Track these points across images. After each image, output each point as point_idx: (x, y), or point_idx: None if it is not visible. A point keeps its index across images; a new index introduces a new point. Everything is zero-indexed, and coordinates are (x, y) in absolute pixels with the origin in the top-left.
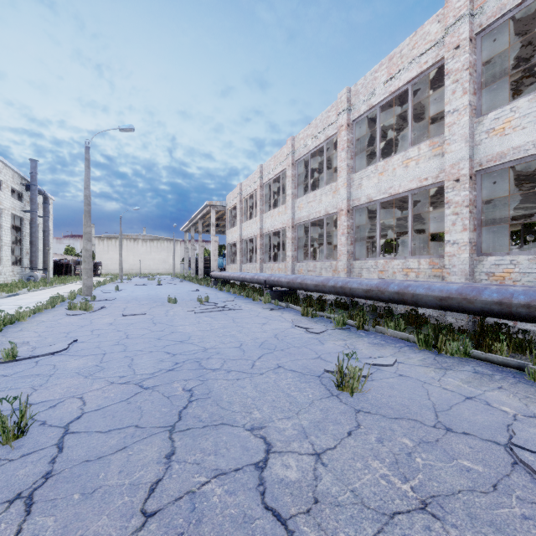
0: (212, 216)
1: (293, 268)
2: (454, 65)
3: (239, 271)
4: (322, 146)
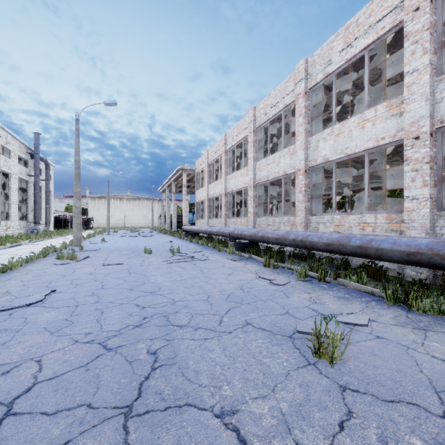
0: (183, 178)
1: (254, 222)
2: (413, 27)
3: (207, 225)
4: (280, 114)
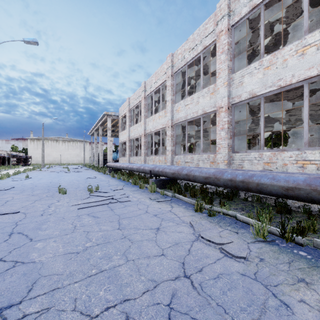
0: (108, 122)
1: (172, 160)
2: None
3: (128, 162)
4: (196, 60)
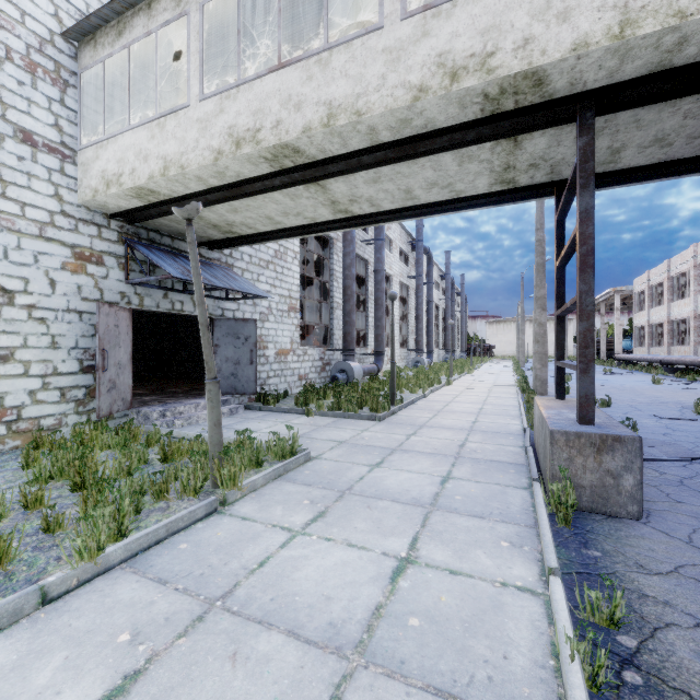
0: (616, 301)
1: (695, 351)
2: None
3: (647, 354)
4: None
